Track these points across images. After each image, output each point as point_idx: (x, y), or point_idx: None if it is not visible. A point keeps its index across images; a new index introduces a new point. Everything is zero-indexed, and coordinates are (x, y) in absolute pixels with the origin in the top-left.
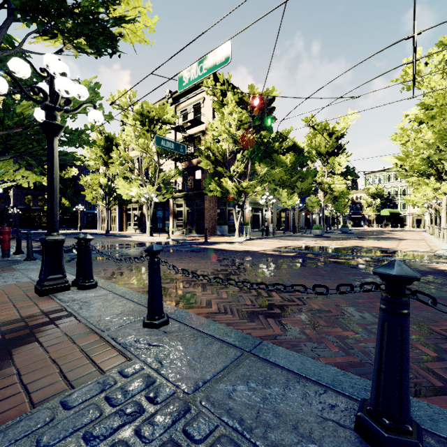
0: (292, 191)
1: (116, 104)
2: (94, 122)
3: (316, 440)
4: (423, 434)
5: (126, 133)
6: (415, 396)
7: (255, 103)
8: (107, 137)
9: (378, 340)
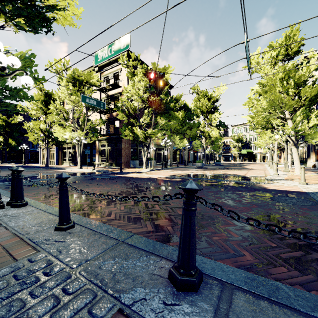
0: (184, 137)
1: (53, 69)
2: (26, 84)
3: (143, 285)
4: (205, 277)
5: (61, 91)
6: (217, 259)
7: (151, 76)
8: (46, 93)
9: (181, 226)
